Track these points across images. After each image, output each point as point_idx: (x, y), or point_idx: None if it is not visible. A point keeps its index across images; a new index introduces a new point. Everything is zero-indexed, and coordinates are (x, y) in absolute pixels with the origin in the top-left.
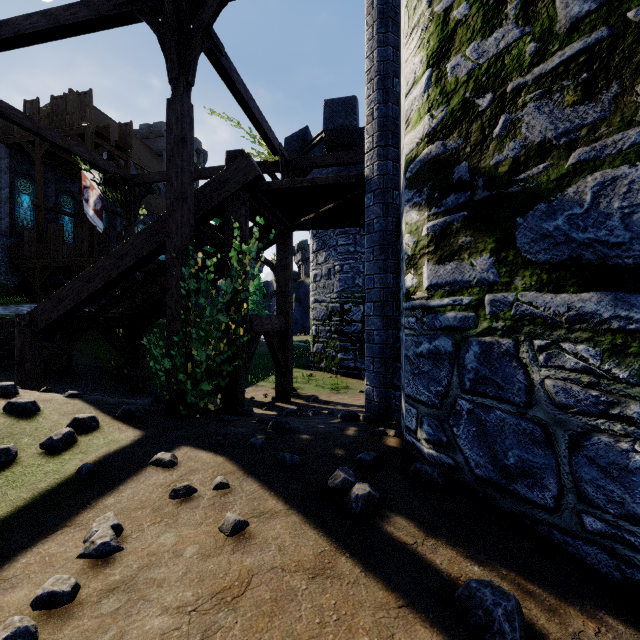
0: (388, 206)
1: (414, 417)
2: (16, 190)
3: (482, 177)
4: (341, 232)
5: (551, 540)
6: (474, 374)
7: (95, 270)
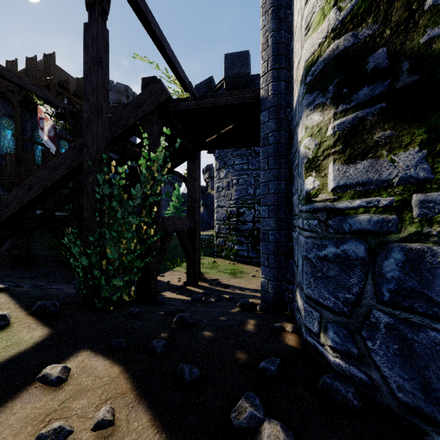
0: (281, 121)
1: (316, 320)
2: (2, 126)
3: (407, 60)
4: (237, 154)
5: None
6: (396, 285)
7: (35, 180)
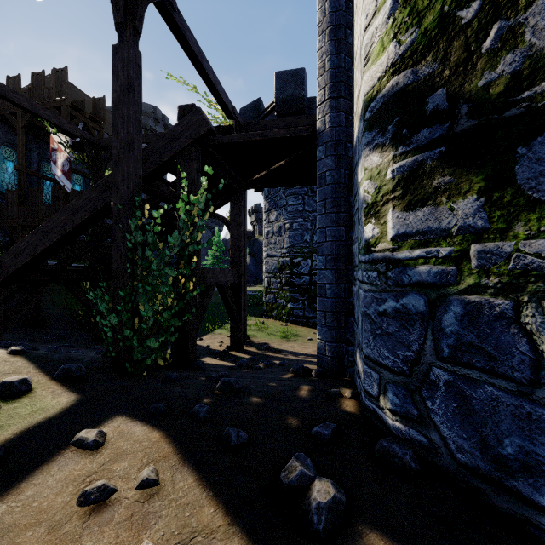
0: (340, 158)
1: (375, 382)
2: (1, 157)
3: (466, 103)
4: (291, 193)
5: None
6: (455, 339)
7: (51, 224)
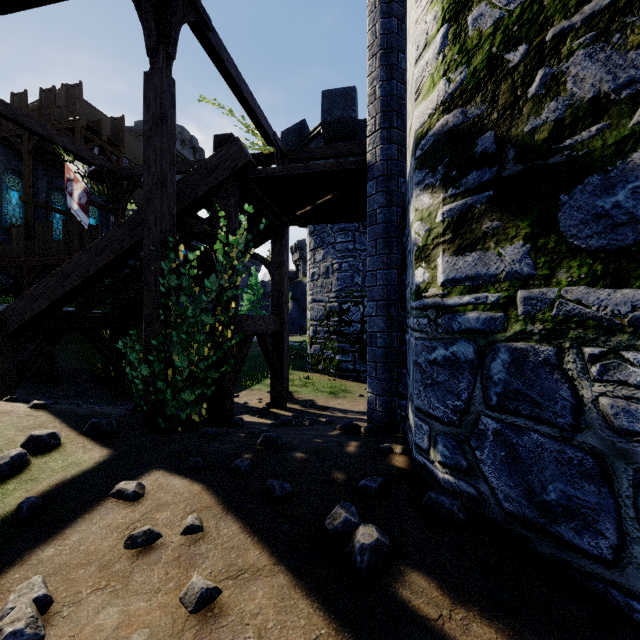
0: (392, 194)
1: (426, 434)
2: (4, 186)
3: (513, 148)
4: (339, 229)
5: (609, 602)
6: (502, 387)
7: (71, 266)
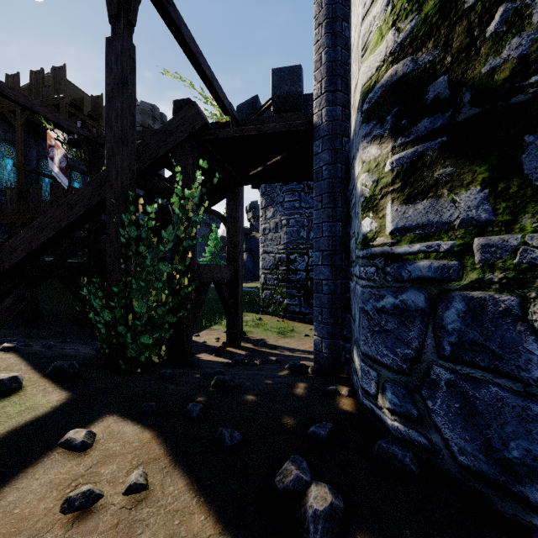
0: (337, 152)
1: (373, 380)
2: (0, 154)
3: (469, 90)
4: (287, 189)
5: None
6: (457, 337)
7: (46, 220)
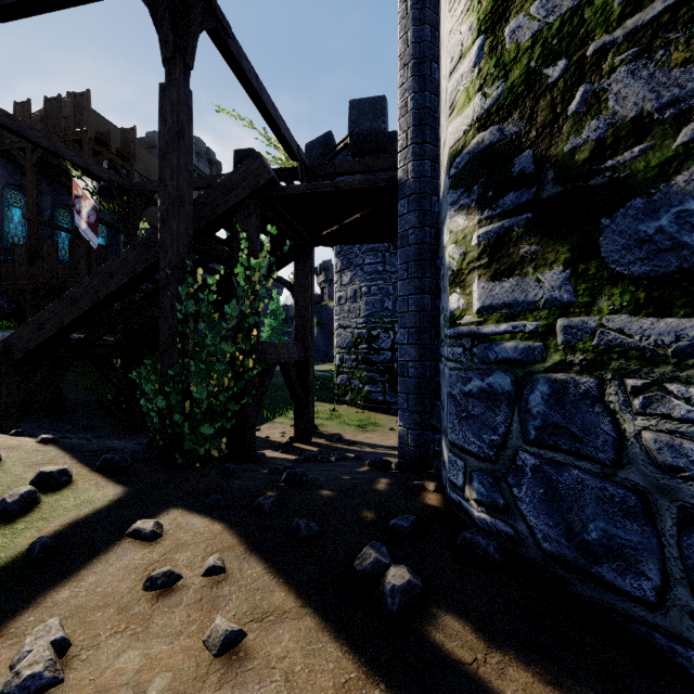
0: (425, 214)
1: (461, 471)
2: (6, 203)
3: (552, 168)
4: (368, 249)
5: (652, 646)
6: (541, 421)
7: (81, 290)
